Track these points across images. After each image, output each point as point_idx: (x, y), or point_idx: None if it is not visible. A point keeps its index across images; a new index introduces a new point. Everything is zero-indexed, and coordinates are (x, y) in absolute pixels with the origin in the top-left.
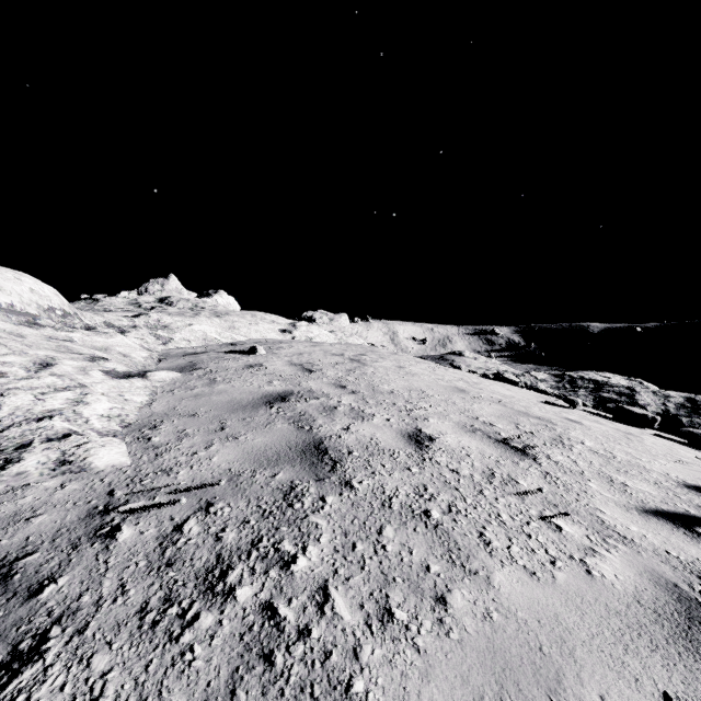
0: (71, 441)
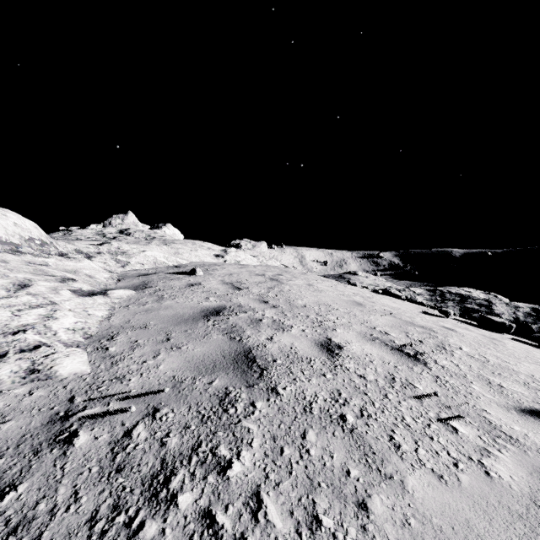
0: (40, 352)
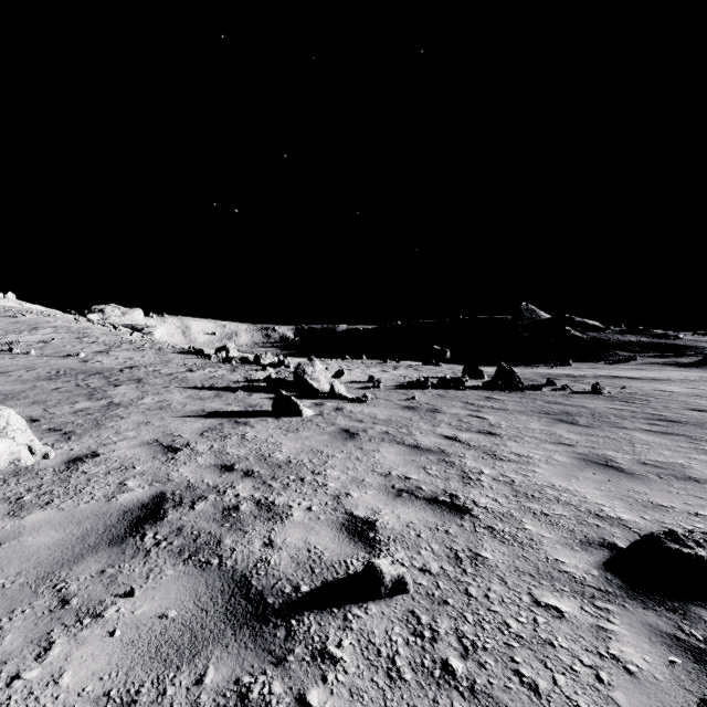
0: None
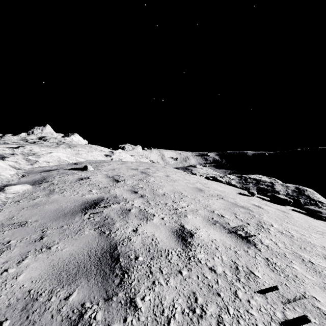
0: None
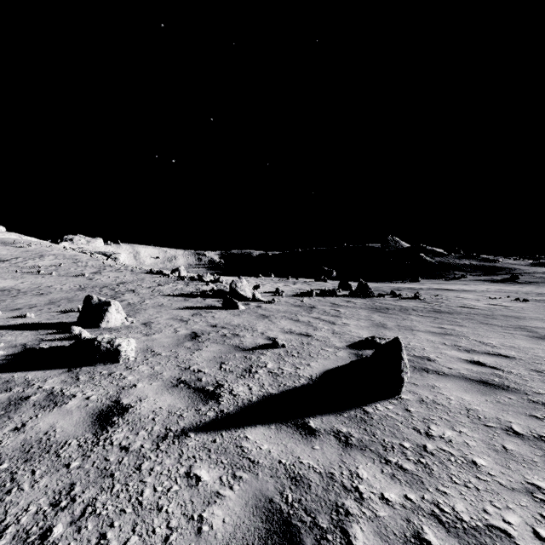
0: None
